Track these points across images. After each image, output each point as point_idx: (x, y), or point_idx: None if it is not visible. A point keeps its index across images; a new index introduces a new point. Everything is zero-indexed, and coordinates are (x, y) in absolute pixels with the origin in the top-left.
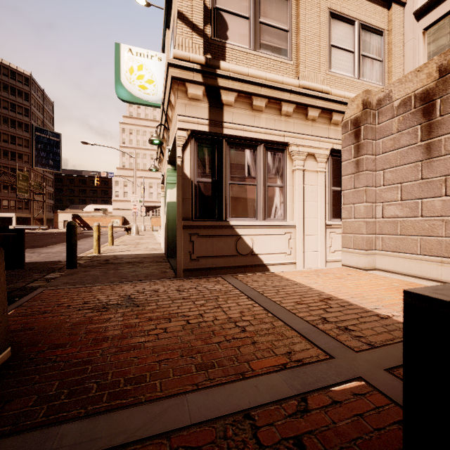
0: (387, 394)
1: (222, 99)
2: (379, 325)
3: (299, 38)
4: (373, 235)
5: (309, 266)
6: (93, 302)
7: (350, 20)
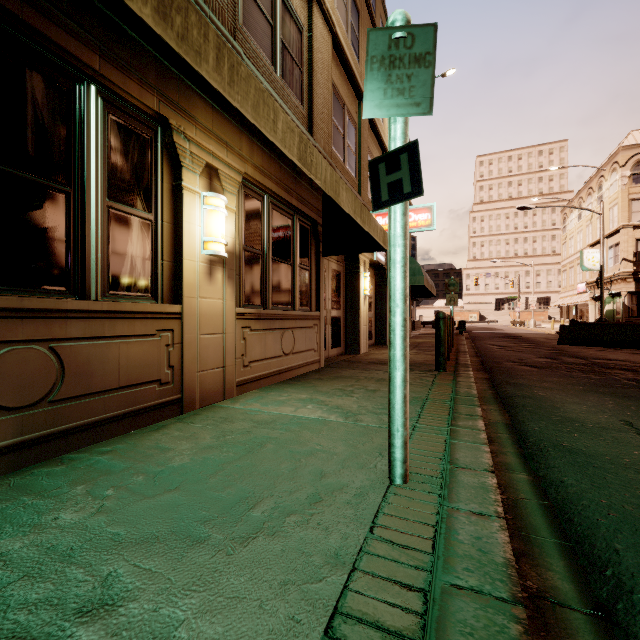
0: None
1: (639, 280)
2: None
3: None
4: None
5: None
6: None
7: None
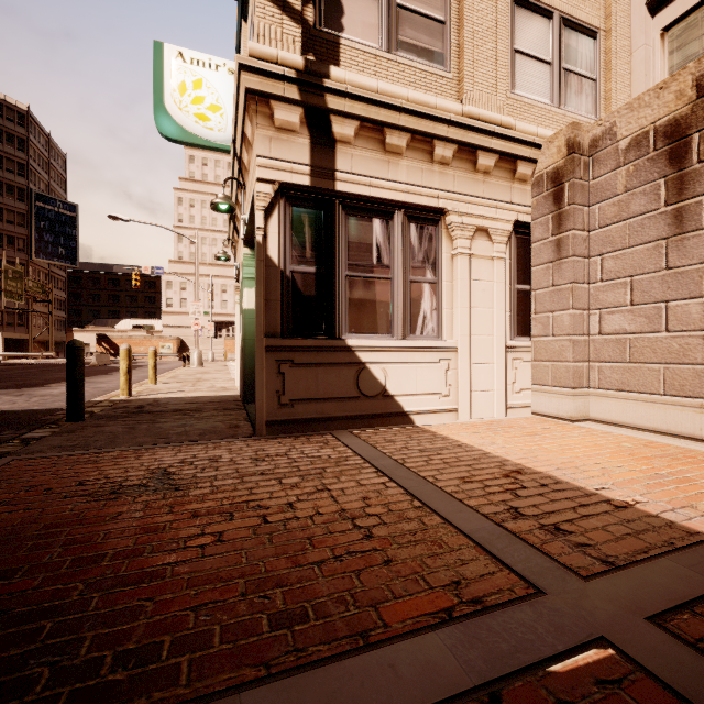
0: (665, 681)
1: (334, 131)
2: (615, 522)
3: (462, 35)
4: (584, 363)
5: (478, 416)
6: (95, 482)
7: (545, 11)
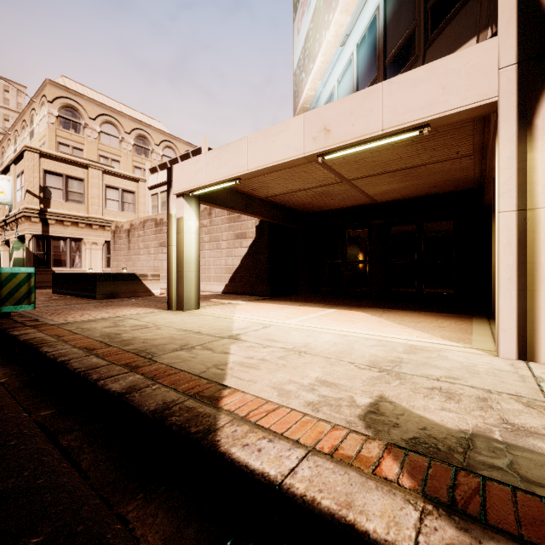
0: None
1: (49, 222)
2: None
3: (88, 197)
4: None
5: None
6: None
7: (117, 188)
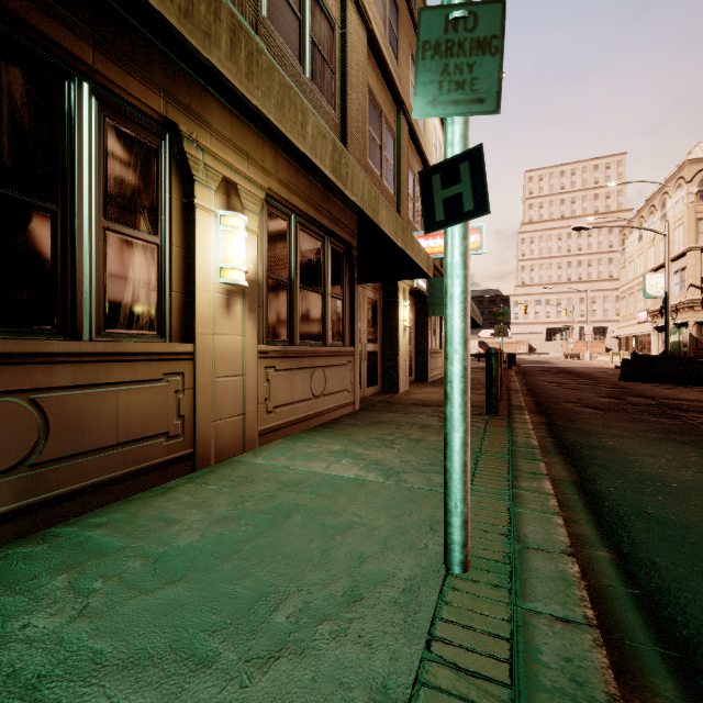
0: None
1: None
2: None
3: None
4: None
5: None
6: None
7: None
